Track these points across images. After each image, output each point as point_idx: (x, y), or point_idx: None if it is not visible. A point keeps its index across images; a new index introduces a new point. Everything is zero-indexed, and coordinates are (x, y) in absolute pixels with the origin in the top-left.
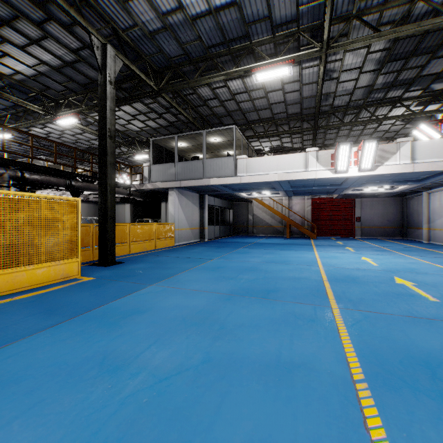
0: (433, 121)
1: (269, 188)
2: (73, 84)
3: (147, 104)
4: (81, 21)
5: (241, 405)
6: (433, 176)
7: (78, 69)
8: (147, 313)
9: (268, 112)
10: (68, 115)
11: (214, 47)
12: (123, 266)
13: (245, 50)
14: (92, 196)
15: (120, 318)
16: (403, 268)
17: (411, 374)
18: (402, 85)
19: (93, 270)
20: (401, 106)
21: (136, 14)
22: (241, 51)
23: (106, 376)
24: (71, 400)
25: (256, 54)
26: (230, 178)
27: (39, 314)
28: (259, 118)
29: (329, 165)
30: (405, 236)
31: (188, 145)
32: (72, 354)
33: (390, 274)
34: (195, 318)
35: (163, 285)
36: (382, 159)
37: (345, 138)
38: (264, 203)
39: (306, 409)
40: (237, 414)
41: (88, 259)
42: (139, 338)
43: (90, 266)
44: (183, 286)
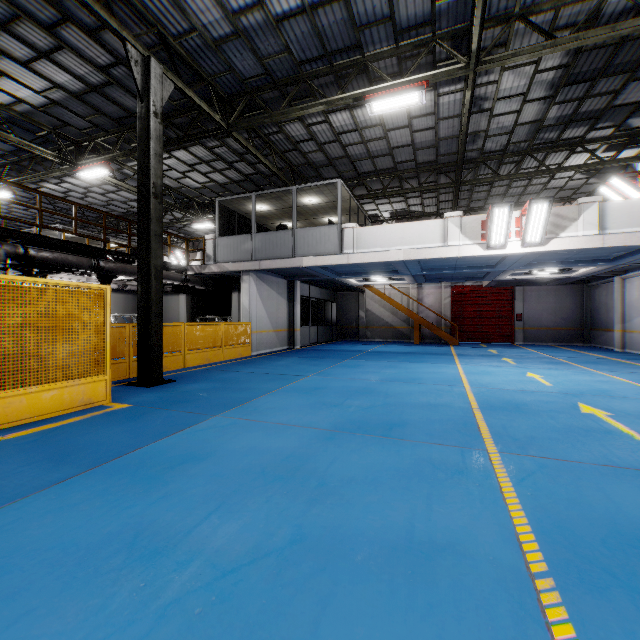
0: (630, 173)
1: (390, 271)
2: (101, 119)
3: (211, 149)
4: (111, 23)
5: (354, 619)
6: (631, 253)
7: (109, 96)
8: (206, 461)
9: (389, 160)
10: (95, 164)
11: (310, 63)
12: (174, 386)
13: (355, 67)
14: (131, 283)
15: (166, 468)
16: (590, 389)
17: (621, 563)
18: (585, 120)
19: (130, 392)
20: (582, 151)
21: (194, 12)
22: (350, 69)
23: (137, 566)
24: (79, 609)
25: (371, 73)
26: (333, 257)
27: (41, 462)
28: (375, 169)
29: (479, 238)
30: (588, 341)
31: (271, 209)
32: (86, 528)
33: (571, 399)
34: (280, 469)
35: (233, 416)
36: (556, 228)
37: (501, 199)
38: (381, 293)
39: (459, 625)
40: (346, 634)
41: (123, 375)
42: (193, 501)
43: (125, 386)
44: (262, 418)
